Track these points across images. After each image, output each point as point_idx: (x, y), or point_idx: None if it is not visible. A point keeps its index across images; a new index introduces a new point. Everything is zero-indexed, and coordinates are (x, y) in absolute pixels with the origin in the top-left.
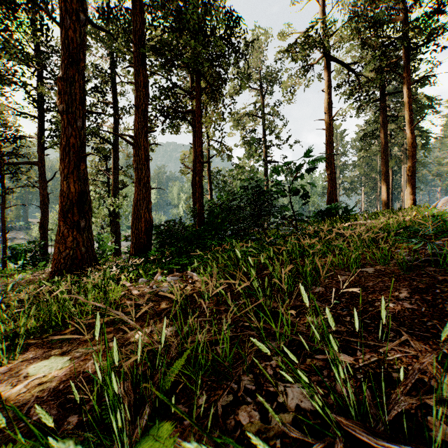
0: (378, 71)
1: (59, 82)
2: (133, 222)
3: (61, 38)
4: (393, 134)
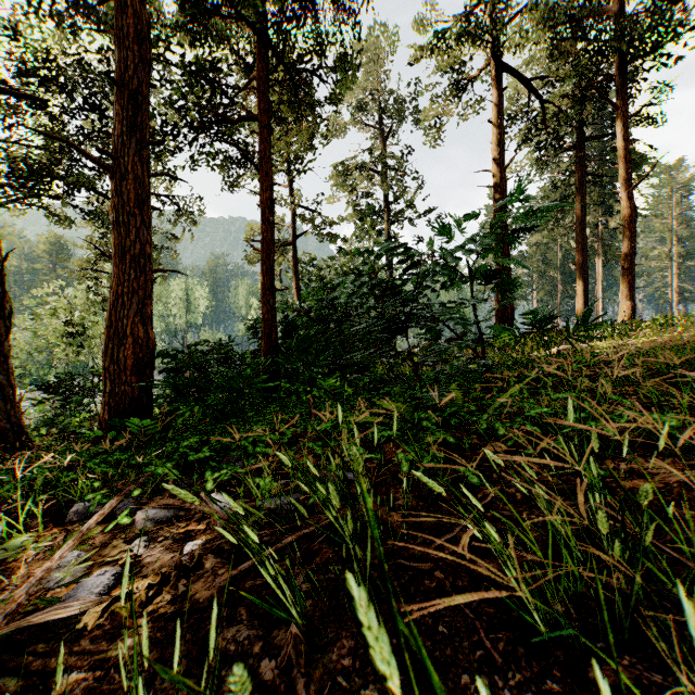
0: (573, 97)
1: None
2: (106, 345)
3: None
4: (593, 204)
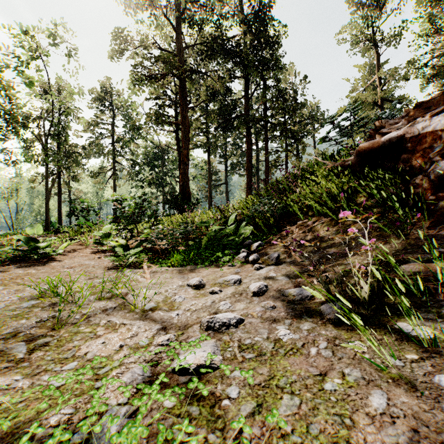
0: None
1: (246, 167)
2: None
3: (247, 156)
4: None
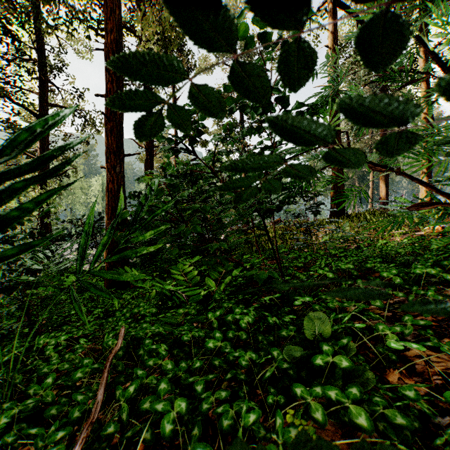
0: None
1: None
2: None
3: None
4: None
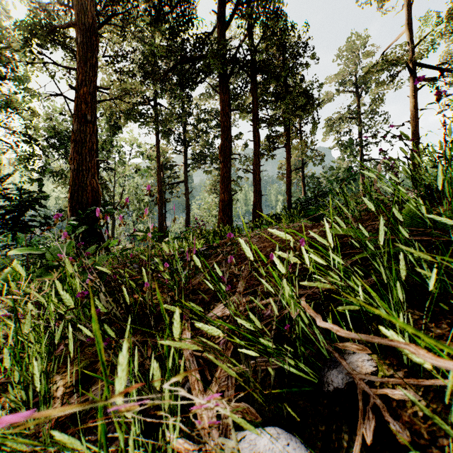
0: None
1: (220, 148)
2: (253, 213)
3: (221, 127)
4: None
